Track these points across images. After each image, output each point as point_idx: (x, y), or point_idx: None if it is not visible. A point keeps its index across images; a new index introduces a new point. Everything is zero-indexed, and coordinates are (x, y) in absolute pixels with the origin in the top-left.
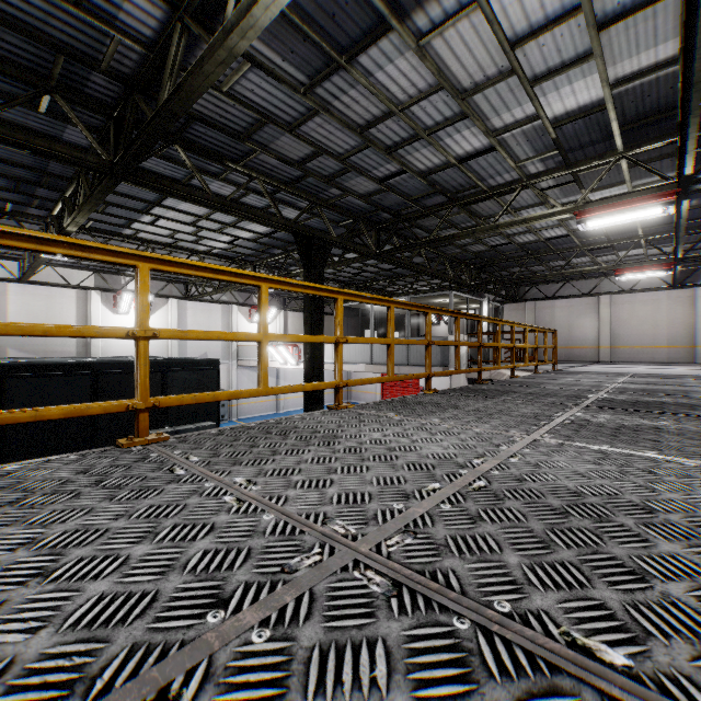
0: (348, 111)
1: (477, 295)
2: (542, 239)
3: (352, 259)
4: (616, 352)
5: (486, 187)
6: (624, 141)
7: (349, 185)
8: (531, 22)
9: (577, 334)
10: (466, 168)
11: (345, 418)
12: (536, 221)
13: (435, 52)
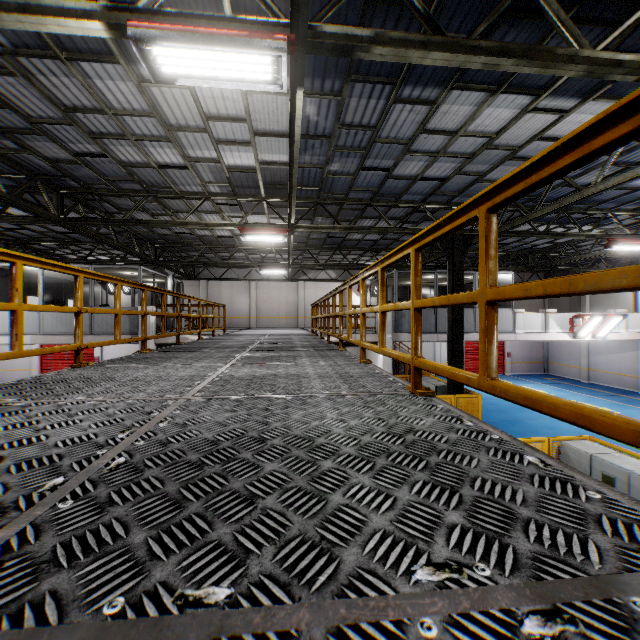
0: (55, 89)
1: (157, 269)
2: (215, 235)
3: (21, 216)
4: (260, 321)
5: (178, 190)
6: (266, 192)
7: (34, 145)
8: (220, 112)
9: (237, 308)
10: (163, 172)
11: (100, 370)
12: (215, 227)
13: (152, 93)
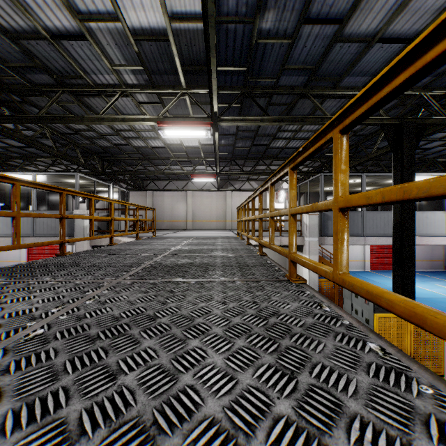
0: None
1: (114, 183)
2: (150, 146)
3: None
4: (195, 223)
5: (92, 82)
6: (186, 81)
7: None
8: None
9: (176, 213)
10: (63, 49)
11: None
12: (132, 122)
13: None
